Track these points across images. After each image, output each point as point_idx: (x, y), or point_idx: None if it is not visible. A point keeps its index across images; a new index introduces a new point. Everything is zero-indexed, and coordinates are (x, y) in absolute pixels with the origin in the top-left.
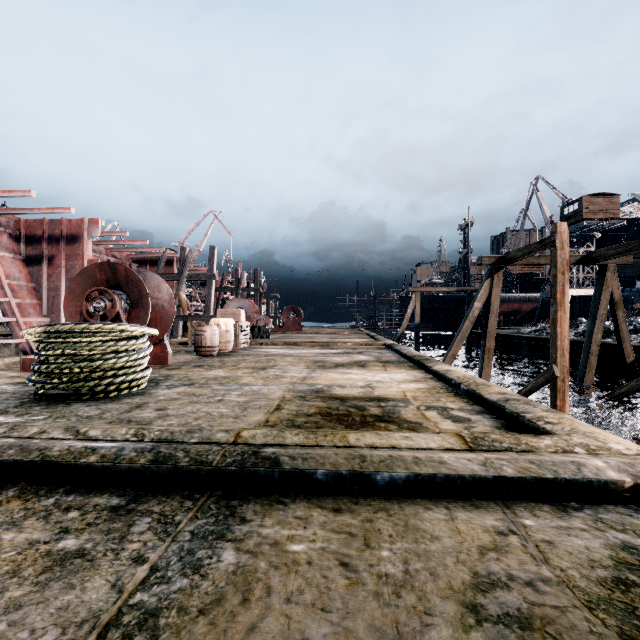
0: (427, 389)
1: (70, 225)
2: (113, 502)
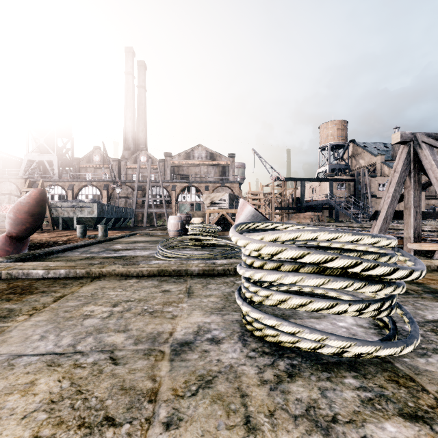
0: None
1: None
2: None
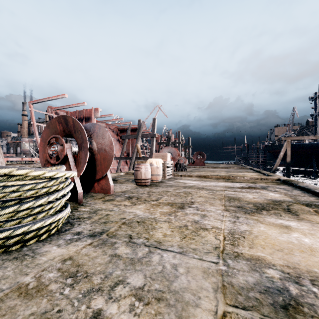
0: None
1: (87, 112)
2: None
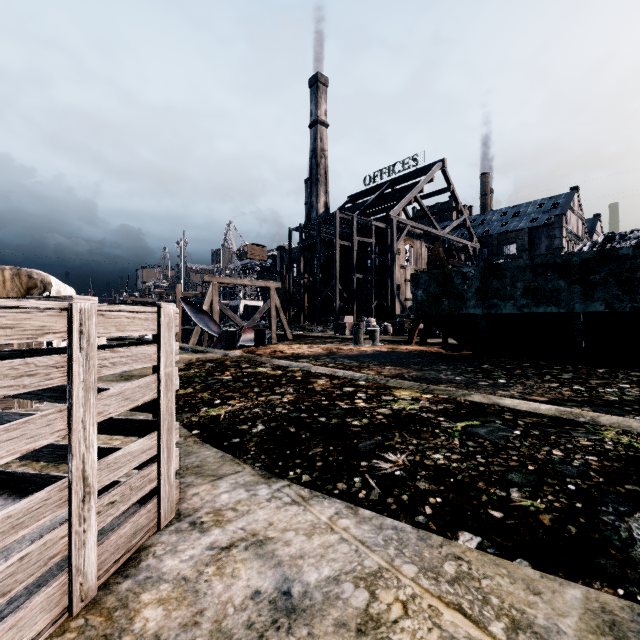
0: None
1: None
2: None
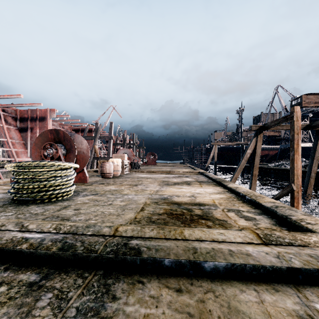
0: (226, 198)
1: (41, 112)
2: (31, 278)
